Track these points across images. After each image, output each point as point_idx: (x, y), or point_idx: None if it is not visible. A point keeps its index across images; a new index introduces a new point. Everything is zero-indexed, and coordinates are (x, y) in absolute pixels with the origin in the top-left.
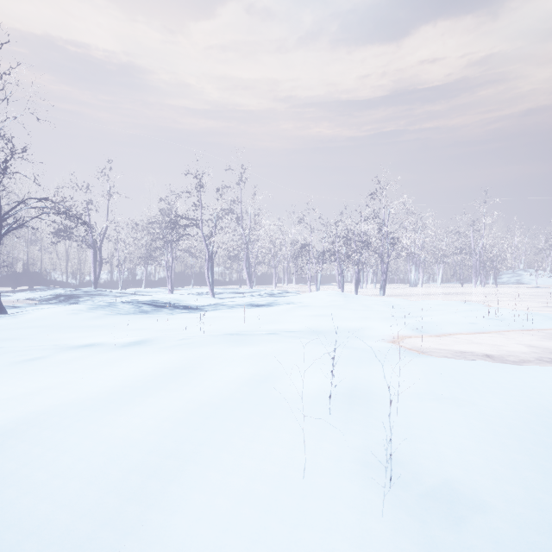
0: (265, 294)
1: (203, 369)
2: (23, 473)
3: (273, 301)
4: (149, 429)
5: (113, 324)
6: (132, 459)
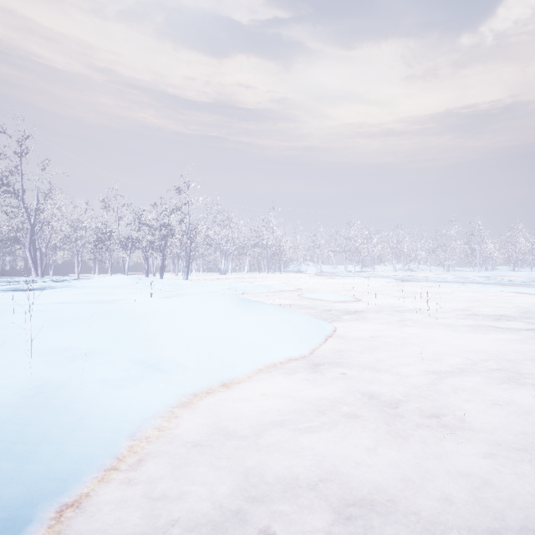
0: (49, 281)
1: None
2: None
3: (49, 285)
4: None
5: None
6: None
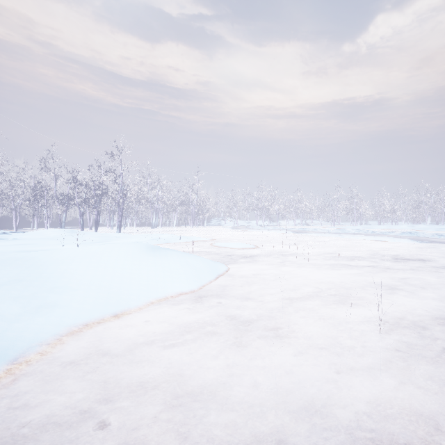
0: None
1: None
2: None
3: None
4: None
5: None
6: None
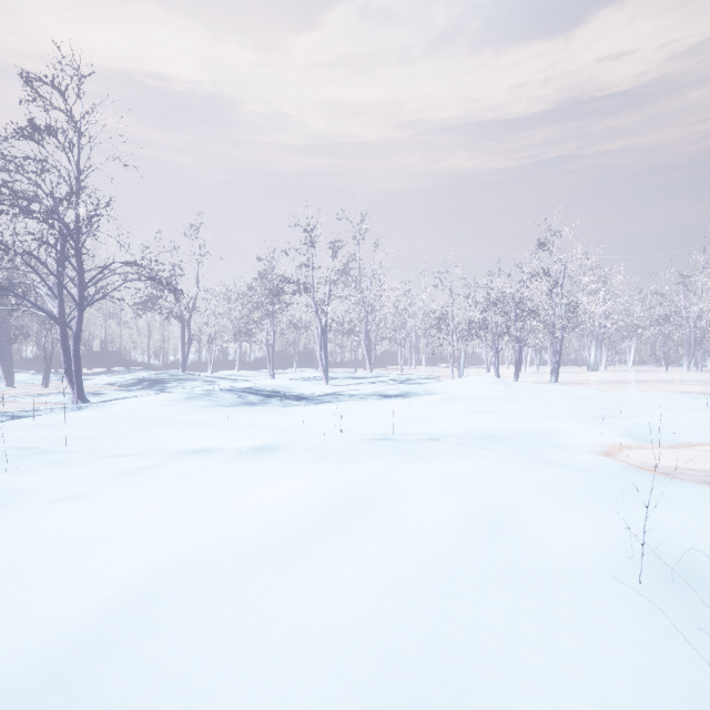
0: (393, 380)
1: (387, 501)
2: (198, 681)
3: (409, 390)
4: (363, 612)
5: (217, 420)
6: (360, 673)
